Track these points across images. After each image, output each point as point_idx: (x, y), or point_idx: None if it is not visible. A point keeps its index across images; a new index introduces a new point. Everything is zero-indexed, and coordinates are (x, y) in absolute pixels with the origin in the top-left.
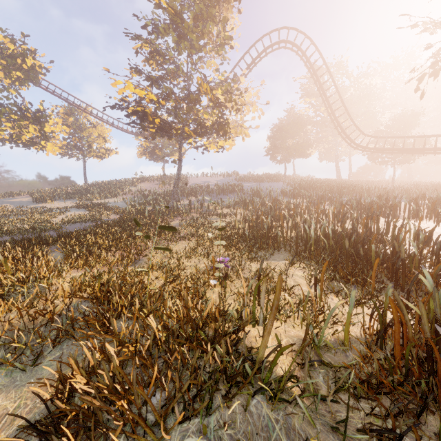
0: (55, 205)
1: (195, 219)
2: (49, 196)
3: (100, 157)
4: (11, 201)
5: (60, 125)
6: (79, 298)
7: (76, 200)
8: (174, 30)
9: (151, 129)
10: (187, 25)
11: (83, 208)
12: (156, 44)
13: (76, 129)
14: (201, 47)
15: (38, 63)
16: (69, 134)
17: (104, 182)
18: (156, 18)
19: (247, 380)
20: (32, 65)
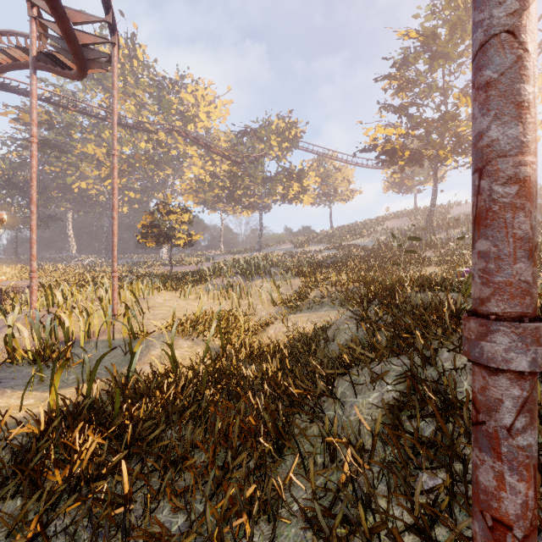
0: (311, 249)
1: (452, 250)
2: (306, 241)
3: (345, 200)
4: (279, 248)
5: (313, 178)
6: (357, 283)
7: (325, 244)
8: (426, 51)
9: (400, 162)
10: (440, 43)
11: (334, 249)
12: (406, 75)
13: (324, 177)
14: (461, 53)
15: (299, 130)
16: (319, 183)
17: (348, 225)
18: (405, 51)
19: (451, 288)
20: (295, 134)
